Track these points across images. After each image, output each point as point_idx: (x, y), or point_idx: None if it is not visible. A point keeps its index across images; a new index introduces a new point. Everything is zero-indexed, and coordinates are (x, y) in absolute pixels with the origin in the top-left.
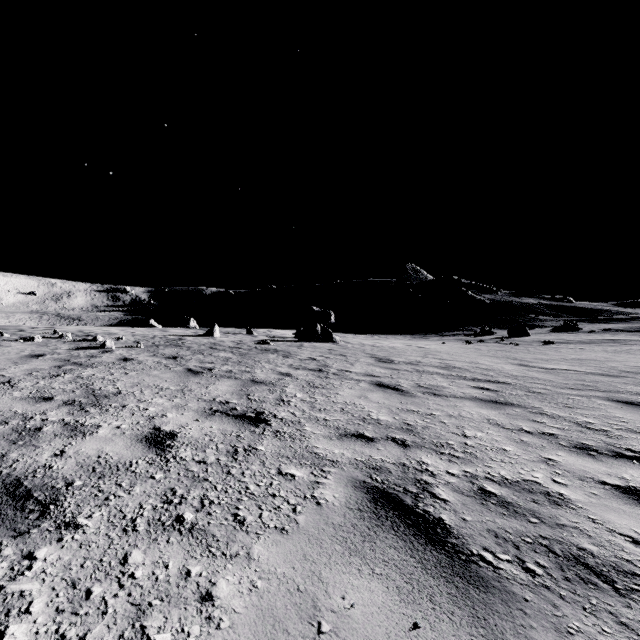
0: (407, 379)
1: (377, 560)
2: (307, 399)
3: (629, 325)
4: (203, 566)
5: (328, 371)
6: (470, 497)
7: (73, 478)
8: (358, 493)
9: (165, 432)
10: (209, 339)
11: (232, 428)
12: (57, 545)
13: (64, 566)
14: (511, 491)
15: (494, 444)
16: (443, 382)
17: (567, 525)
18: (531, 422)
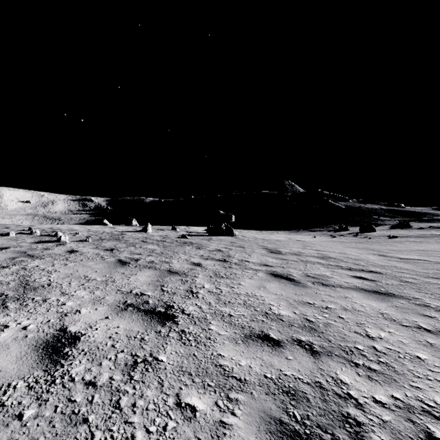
0: (295, 269)
1: None
2: (213, 290)
3: None
4: None
5: (231, 261)
6: None
7: None
8: None
9: (69, 334)
10: (143, 234)
11: (139, 328)
12: None
13: None
14: None
15: (404, 349)
16: (326, 271)
17: None
18: (423, 317)
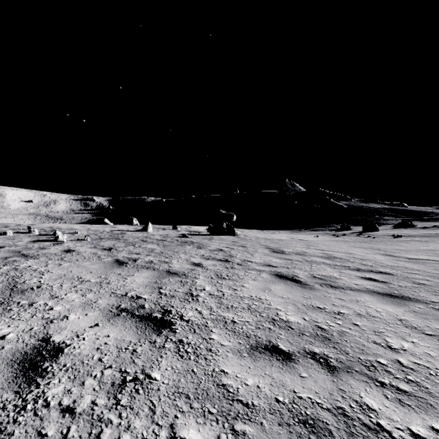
0: (301, 269)
1: None
2: (215, 293)
3: None
4: None
5: (233, 261)
6: None
7: None
8: None
9: (52, 345)
10: (144, 233)
11: (131, 337)
12: None
13: None
14: None
15: (434, 364)
16: (333, 272)
17: None
18: None
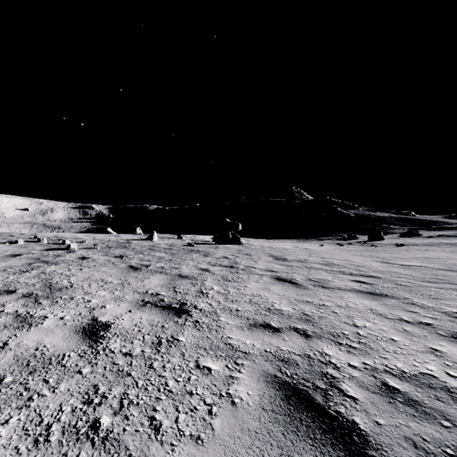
0: (299, 274)
1: None
2: (222, 291)
3: None
4: None
5: (238, 267)
6: (376, 394)
7: (5, 373)
8: (270, 390)
9: (101, 323)
10: (149, 242)
11: (159, 319)
12: None
13: None
14: (413, 386)
15: (383, 334)
16: (328, 276)
17: None
18: (407, 312)
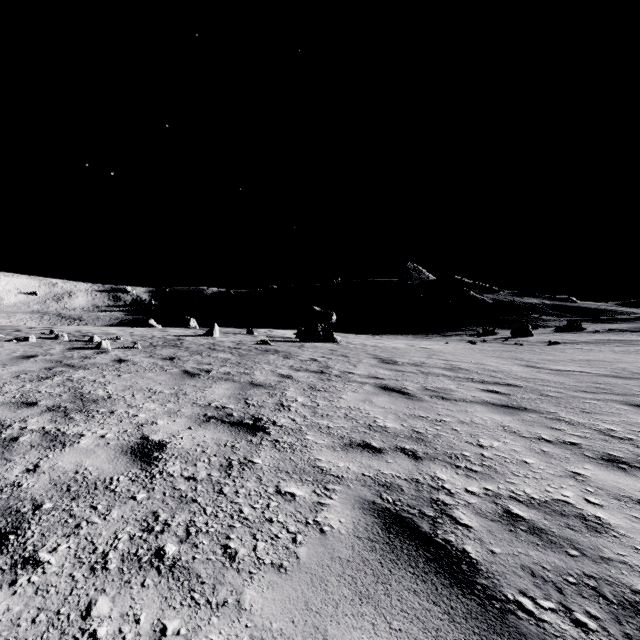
0: (413, 381)
1: (394, 610)
2: (308, 404)
3: (633, 325)
4: (182, 620)
5: (330, 373)
6: (495, 522)
7: (43, 499)
8: (367, 517)
9: (153, 442)
10: (209, 339)
11: (227, 437)
12: (8, 590)
13: (11, 621)
14: (541, 514)
15: (513, 455)
16: (450, 385)
17: (613, 559)
18: (549, 429)
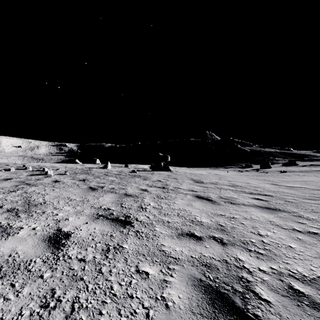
0: (213, 193)
1: None
2: (156, 206)
3: None
4: None
5: (168, 188)
6: (286, 297)
7: None
8: (197, 293)
9: (63, 232)
10: (105, 170)
11: (108, 229)
12: None
13: None
14: (314, 290)
15: (282, 242)
16: (234, 195)
17: None
18: (297, 223)
